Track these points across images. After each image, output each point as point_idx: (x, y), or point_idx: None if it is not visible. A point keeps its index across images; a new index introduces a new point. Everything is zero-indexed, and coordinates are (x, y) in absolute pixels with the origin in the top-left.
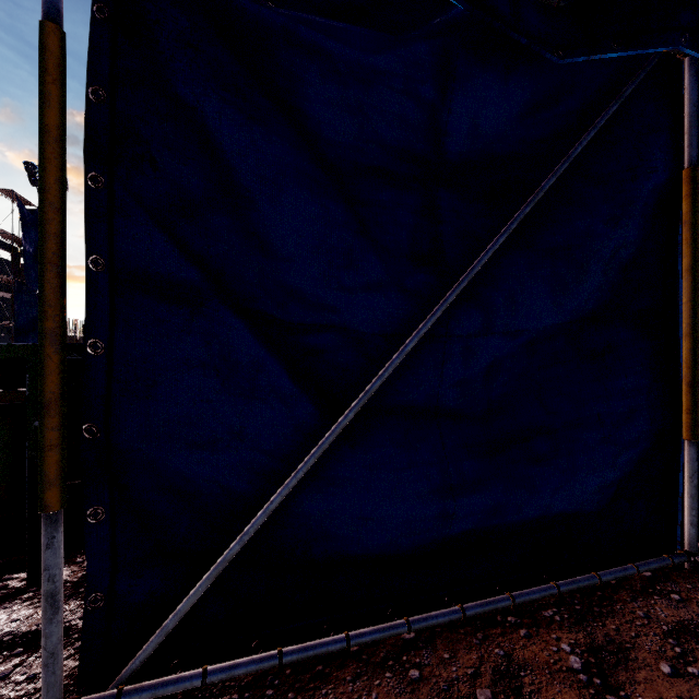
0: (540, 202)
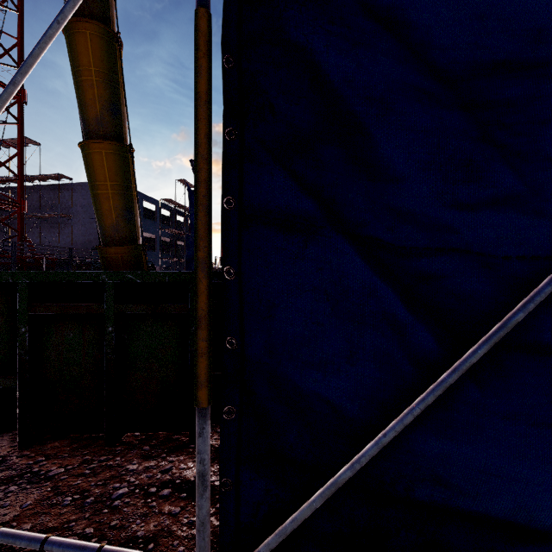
0: None
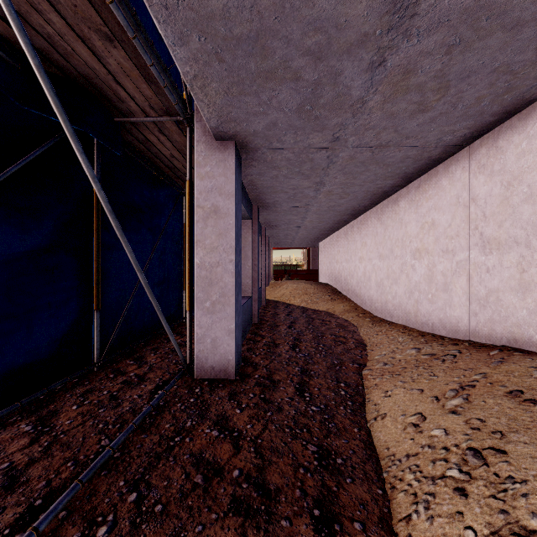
0: (9, 176)
